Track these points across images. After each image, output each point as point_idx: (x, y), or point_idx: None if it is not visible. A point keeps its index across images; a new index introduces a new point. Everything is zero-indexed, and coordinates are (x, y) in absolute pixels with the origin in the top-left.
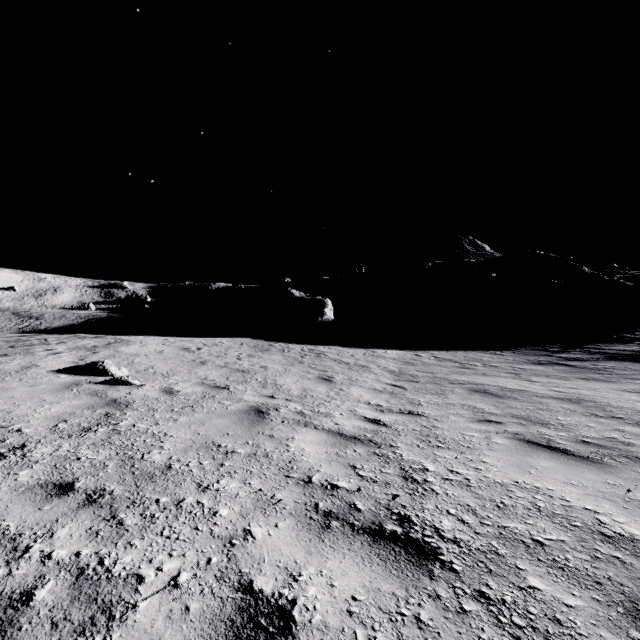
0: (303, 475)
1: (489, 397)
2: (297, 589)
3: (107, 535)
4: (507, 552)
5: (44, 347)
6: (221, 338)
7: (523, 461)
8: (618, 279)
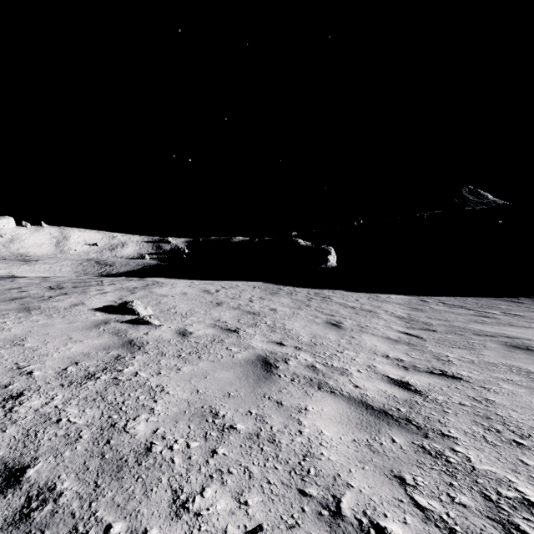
0: (326, 493)
1: None
2: None
3: None
4: None
5: (97, 287)
6: (237, 282)
7: None
8: None
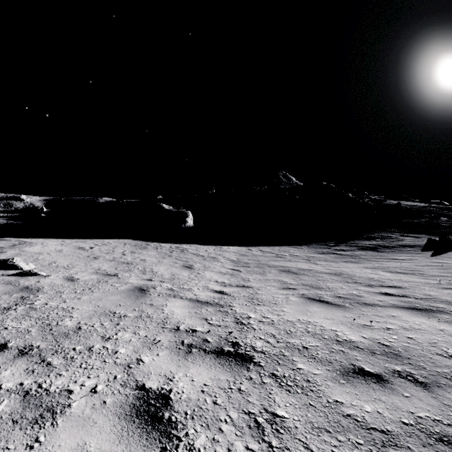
0: (174, 326)
1: (291, 274)
2: (172, 384)
3: (41, 371)
4: (289, 354)
5: None
6: (109, 239)
7: (304, 309)
8: (367, 201)
